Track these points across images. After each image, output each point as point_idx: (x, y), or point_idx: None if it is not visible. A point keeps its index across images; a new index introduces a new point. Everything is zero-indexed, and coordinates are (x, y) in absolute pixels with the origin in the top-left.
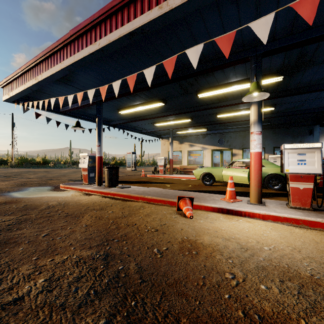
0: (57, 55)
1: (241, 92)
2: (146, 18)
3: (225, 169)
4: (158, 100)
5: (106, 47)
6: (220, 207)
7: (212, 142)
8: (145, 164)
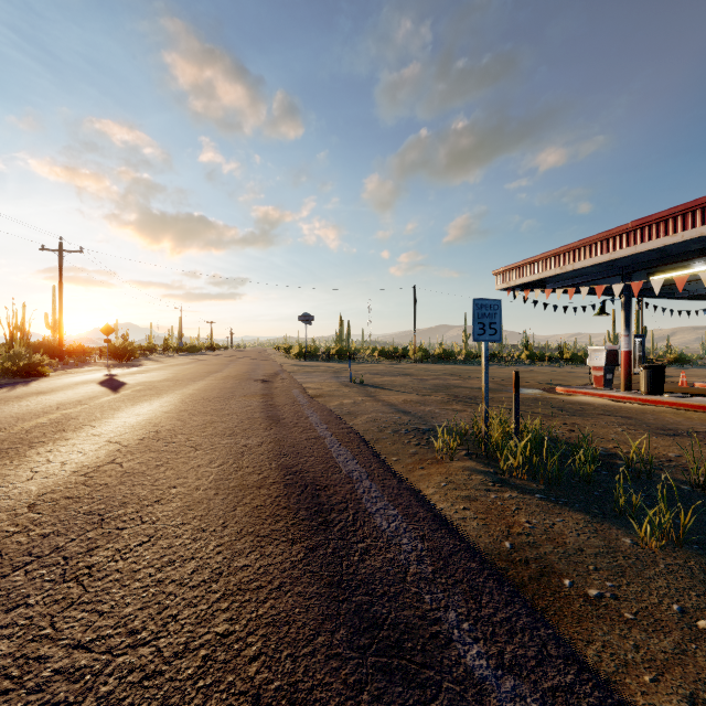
0: (603, 245)
1: None
2: None
3: None
4: None
5: (692, 238)
6: None
7: None
8: (650, 361)
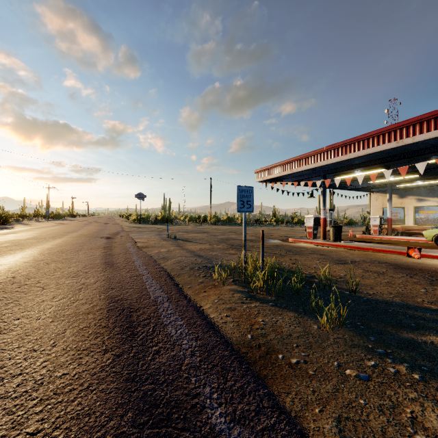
0: (311, 158)
1: None
2: (387, 147)
3: None
4: (380, 167)
5: (354, 157)
6: None
7: None
8: (337, 223)
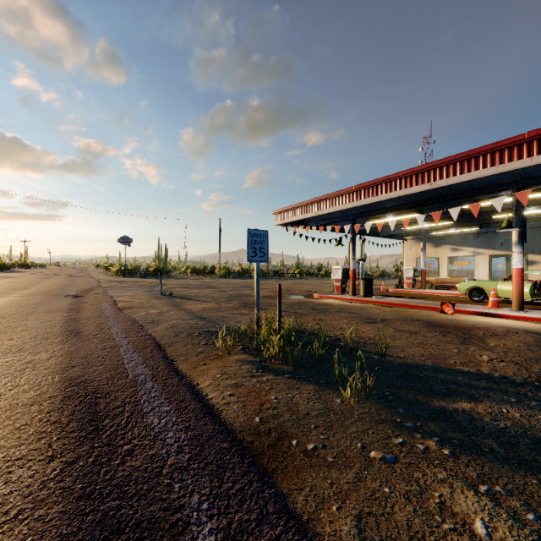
0: (339, 199)
1: None
2: (420, 189)
3: (500, 283)
4: (414, 212)
5: (385, 200)
6: (479, 311)
7: (490, 244)
8: (368, 275)
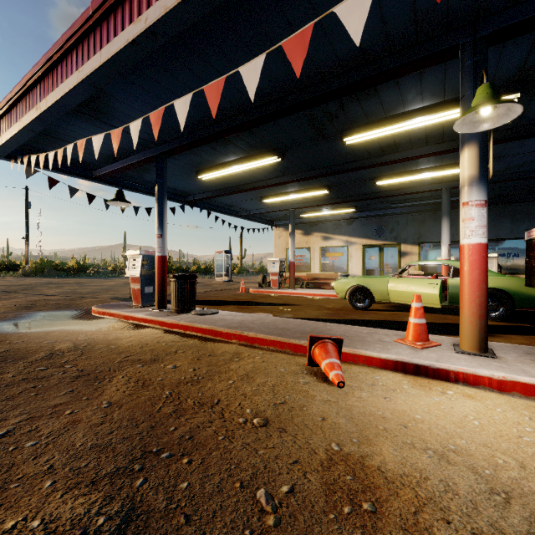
0: (73, 58)
1: (427, 134)
2: None
3: (392, 280)
4: (269, 153)
5: (159, 24)
6: (399, 360)
7: (364, 232)
8: (247, 271)
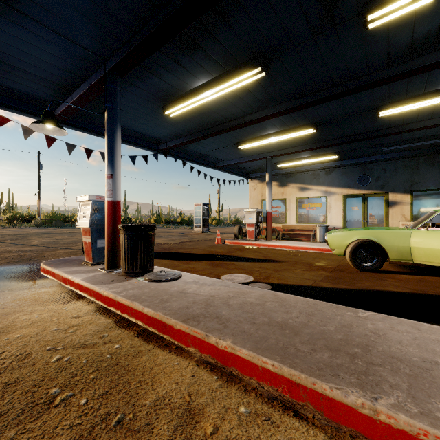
0: None
1: None
2: None
3: (418, 234)
4: (250, 64)
5: None
6: None
7: (345, 181)
8: (224, 223)
